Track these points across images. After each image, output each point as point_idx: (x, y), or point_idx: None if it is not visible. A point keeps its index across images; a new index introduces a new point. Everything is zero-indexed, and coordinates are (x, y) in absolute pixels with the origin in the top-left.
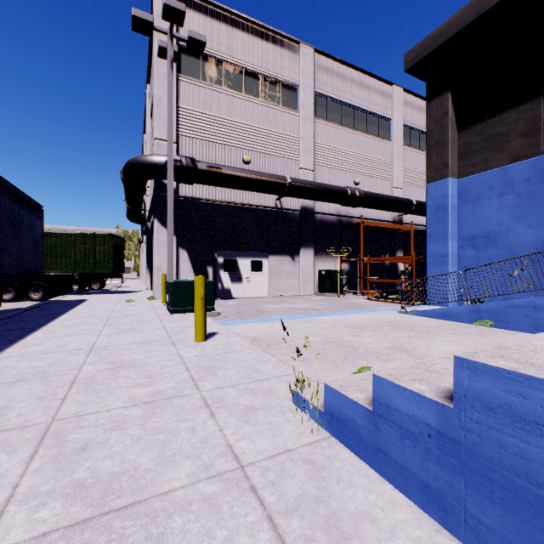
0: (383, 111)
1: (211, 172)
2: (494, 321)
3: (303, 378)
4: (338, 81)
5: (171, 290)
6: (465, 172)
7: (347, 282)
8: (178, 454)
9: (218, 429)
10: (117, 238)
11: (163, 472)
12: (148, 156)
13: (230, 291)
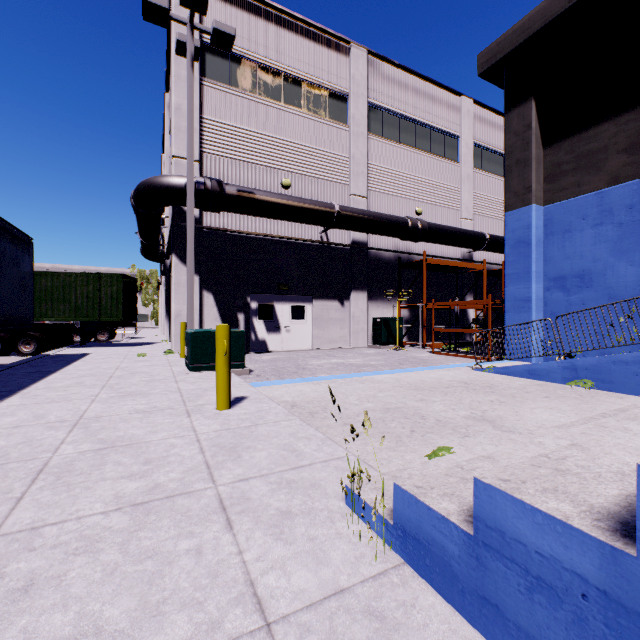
0: (450, 127)
1: (242, 197)
2: (594, 381)
3: (360, 468)
4: (396, 89)
5: (190, 342)
6: (552, 198)
7: (407, 332)
8: (169, 600)
9: (236, 551)
10: (128, 278)
11: (141, 637)
12: (164, 177)
13: (266, 344)
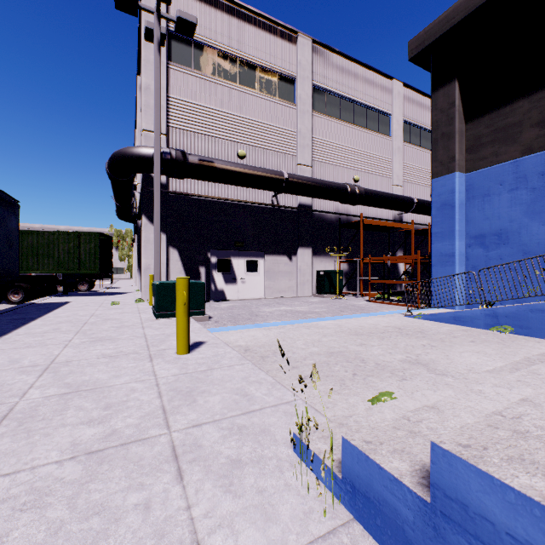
0: (383, 106)
1: (203, 165)
2: (513, 327)
3: (308, 417)
4: (337, 73)
5: (156, 292)
6: (473, 167)
7: (346, 283)
8: None
9: (185, 506)
10: (104, 236)
11: None
12: (134, 148)
13: (224, 293)
